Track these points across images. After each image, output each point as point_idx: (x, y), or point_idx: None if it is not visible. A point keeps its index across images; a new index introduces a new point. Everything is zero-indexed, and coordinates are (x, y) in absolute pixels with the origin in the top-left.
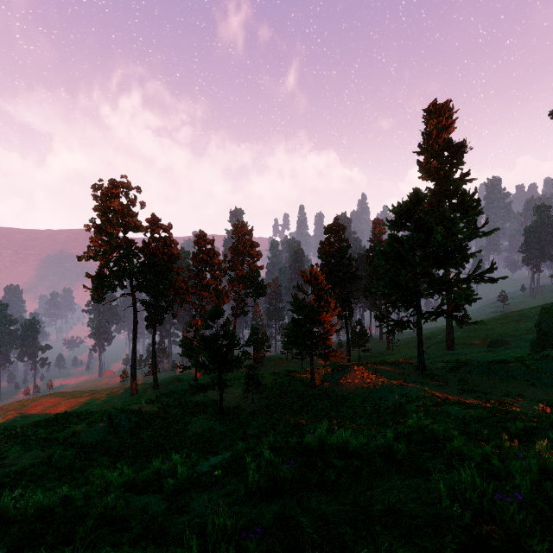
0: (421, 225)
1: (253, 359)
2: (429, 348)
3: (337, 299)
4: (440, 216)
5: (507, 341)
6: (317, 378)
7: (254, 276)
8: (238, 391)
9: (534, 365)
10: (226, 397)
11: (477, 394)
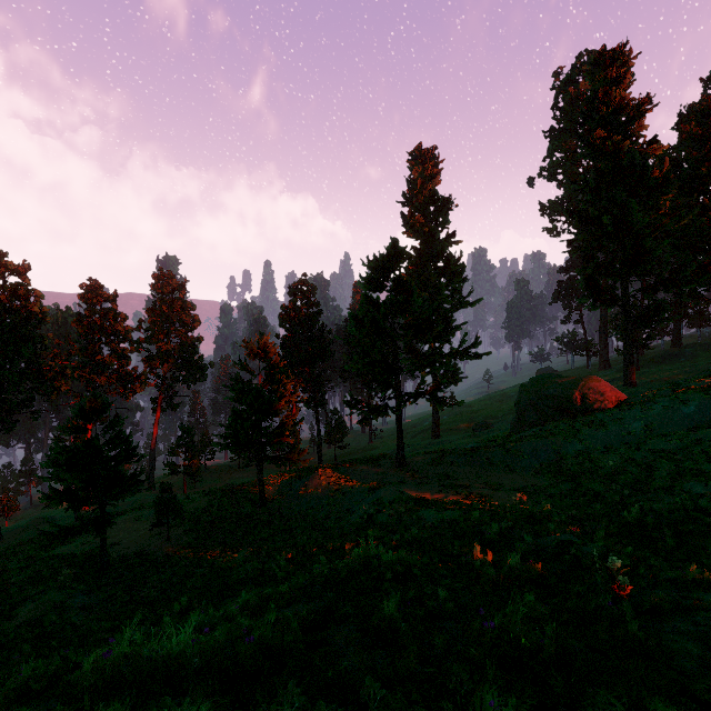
0: (401, 285)
1: (184, 472)
2: (415, 438)
3: (304, 382)
4: (425, 281)
5: (491, 424)
6: (270, 492)
7: (187, 351)
8: (146, 527)
9: (513, 448)
10: (125, 538)
11: (458, 489)
